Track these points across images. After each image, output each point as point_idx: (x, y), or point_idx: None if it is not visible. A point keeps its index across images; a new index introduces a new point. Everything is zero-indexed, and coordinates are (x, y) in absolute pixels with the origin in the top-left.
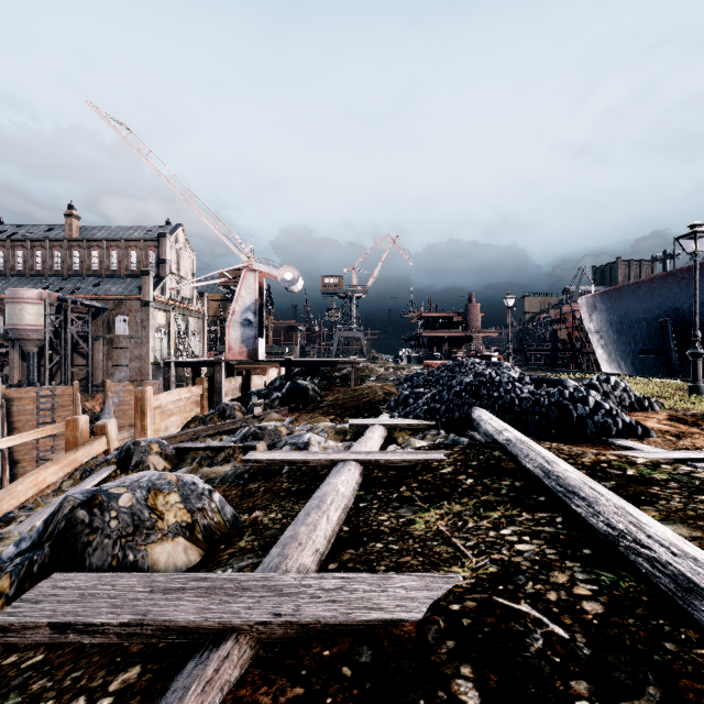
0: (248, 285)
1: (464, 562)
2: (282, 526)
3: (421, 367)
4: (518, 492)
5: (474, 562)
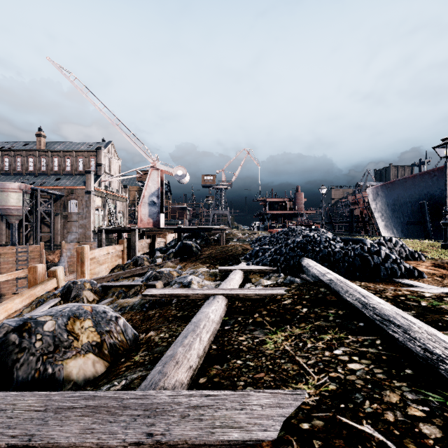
0: (153, 178)
1: (308, 379)
2: (167, 344)
3: (266, 233)
4: (342, 318)
5: (316, 379)
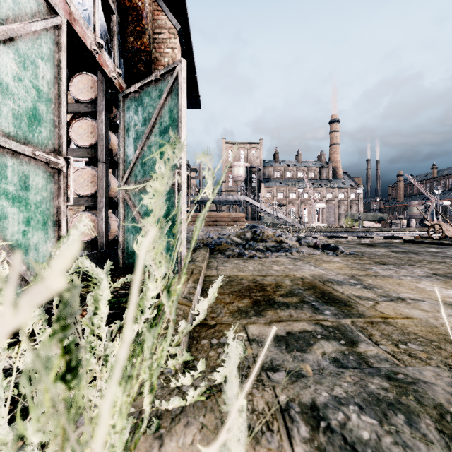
0: (432, 206)
1: None
2: None
3: None
4: None
5: None
